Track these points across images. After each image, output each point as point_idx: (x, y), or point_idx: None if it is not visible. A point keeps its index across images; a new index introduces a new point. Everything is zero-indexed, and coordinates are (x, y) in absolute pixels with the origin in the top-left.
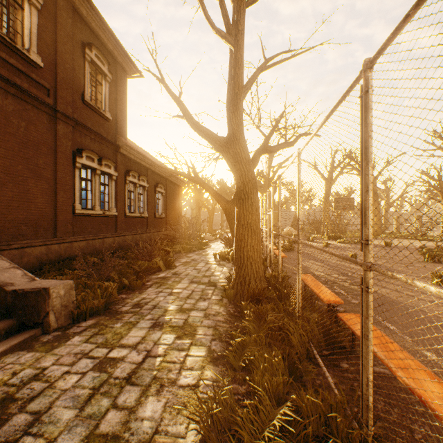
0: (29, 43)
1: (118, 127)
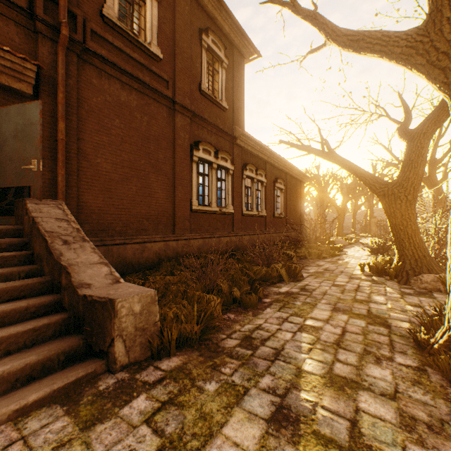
0: (150, 37)
1: (235, 117)
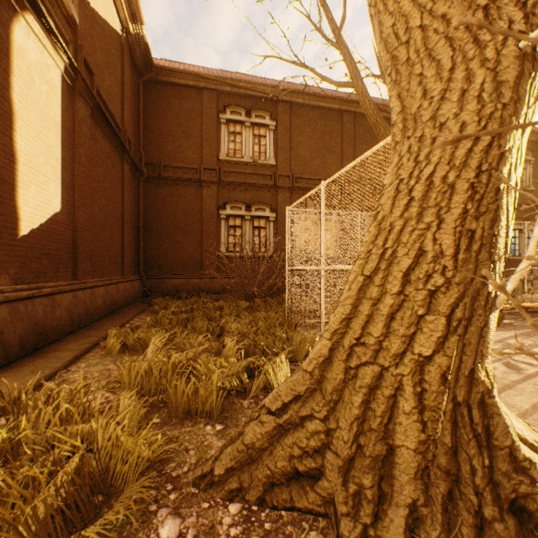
0: None
1: None
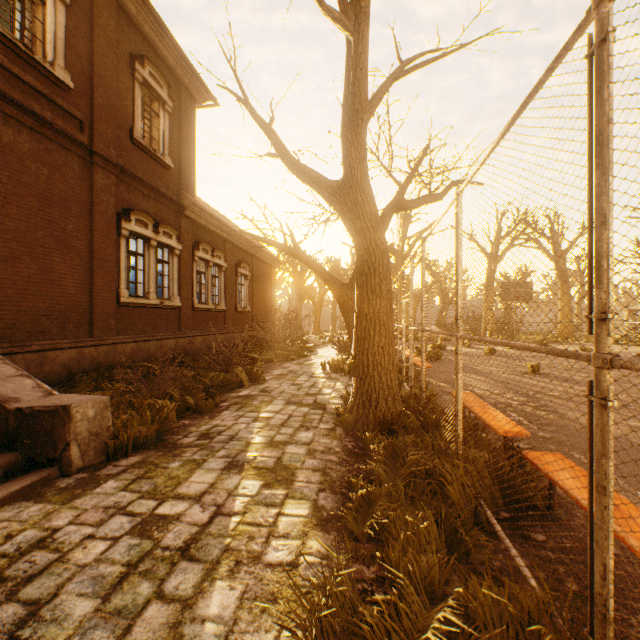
0: (53, 54)
1: (183, 179)
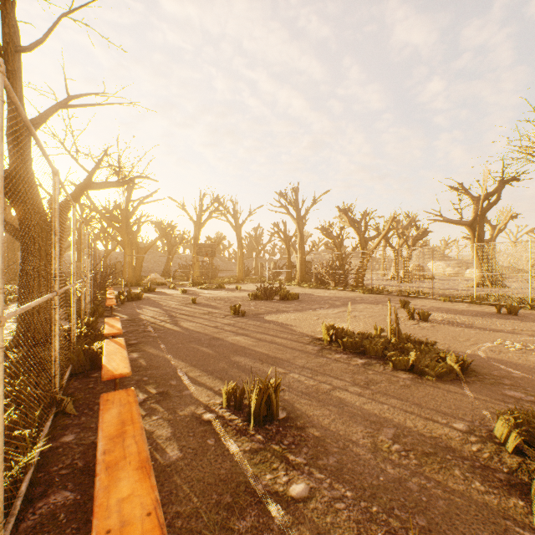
0: None
1: None
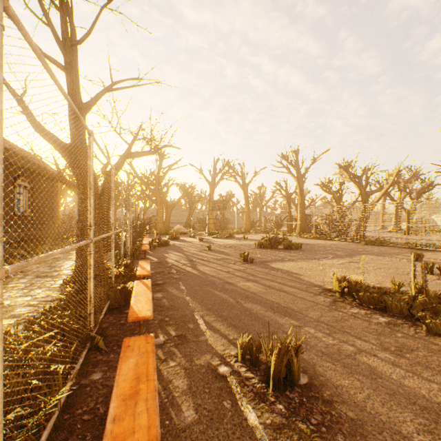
0: None
1: None
